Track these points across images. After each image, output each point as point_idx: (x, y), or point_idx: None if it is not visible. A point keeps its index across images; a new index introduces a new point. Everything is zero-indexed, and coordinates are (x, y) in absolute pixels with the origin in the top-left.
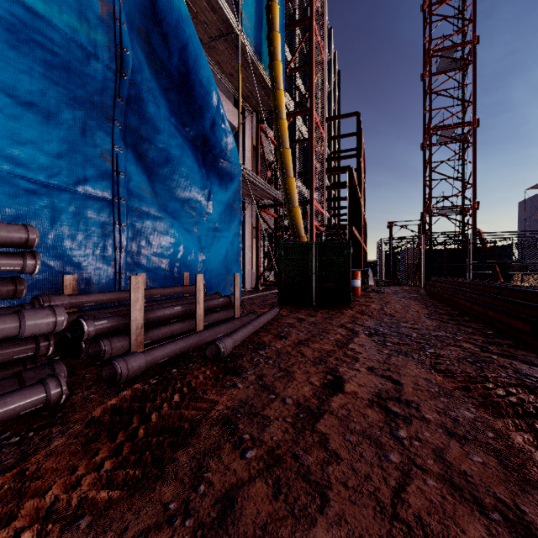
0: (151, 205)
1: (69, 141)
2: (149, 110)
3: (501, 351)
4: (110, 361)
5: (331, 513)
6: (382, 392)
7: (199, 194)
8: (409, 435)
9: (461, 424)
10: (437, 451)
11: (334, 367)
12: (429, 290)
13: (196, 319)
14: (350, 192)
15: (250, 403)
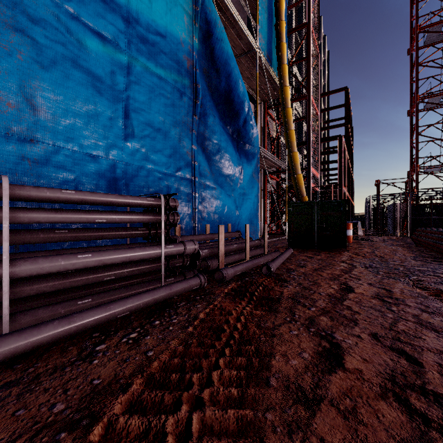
0: (211, 180)
1: (174, 147)
2: (209, 120)
3: None
4: (219, 270)
5: (360, 326)
6: (380, 294)
7: (235, 170)
8: (398, 309)
9: (431, 308)
10: (414, 315)
11: (345, 282)
12: (415, 239)
13: (246, 252)
14: (340, 157)
15: (301, 293)
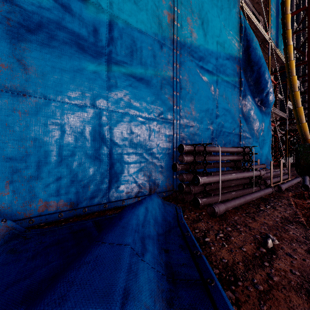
0: (248, 133)
1: (232, 117)
2: (247, 98)
3: None
4: (278, 185)
5: None
6: None
7: (260, 125)
8: None
9: None
10: None
11: None
12: None
13: (280, 177)
14: None
15: None
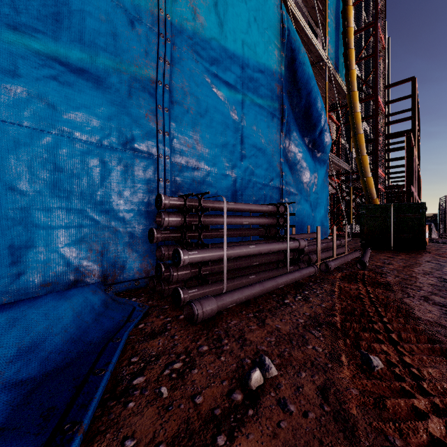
0: (294, 188)
1: (268, 162)
2: (293, 135)
3: None
4: (324, 262)
5: None
6: None
7: (312, 177)
8: None
9: None
10: None
11: (440, 276)
12: None
13: (333, 250)
14: (408, 154)
15: (403, 282)
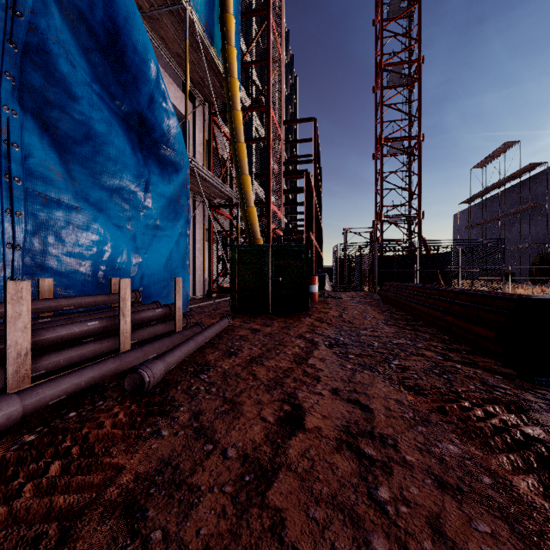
0: (63, 191)
1: None
2: (59, 68)
3: (462, 359)
4: None
5: None
6: (351, 426)
7: (134, 183)
8: (393, 494)
9: (450, 466)
10: (433, 521)
11: (293, 392)
12: (384, 295)
13: (120, 336)
14: (307, 196)
15: (174, 464)
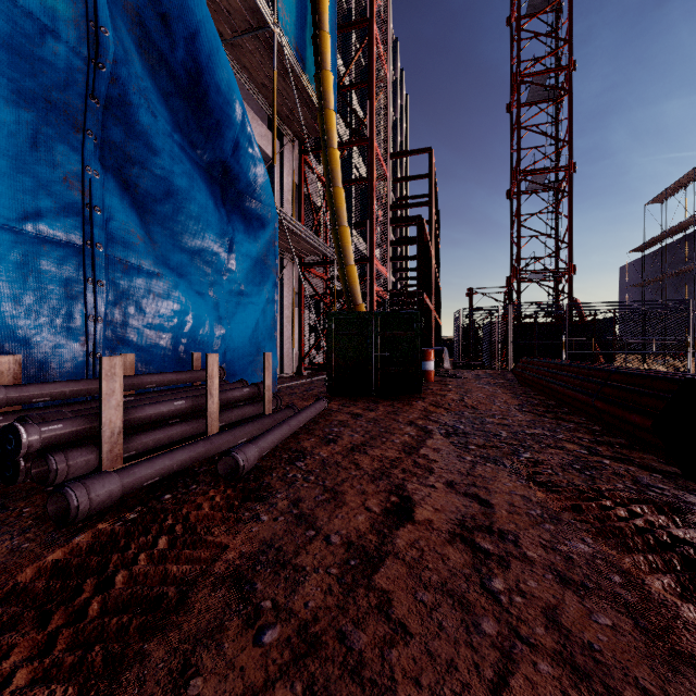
0: (144, 256)
1: (10, 155)
2: (140, 120)
3: (613, 454)
4: (60, 487)
5: None
6: (467, 520)
7: (216, 243)
8: (508, 586)
9: (577, 563)
10: (548, 612)
11: (401, 484)
12: (520, 374)
13: (207, 417)
14: (420, 249)
15: (276, 546)
